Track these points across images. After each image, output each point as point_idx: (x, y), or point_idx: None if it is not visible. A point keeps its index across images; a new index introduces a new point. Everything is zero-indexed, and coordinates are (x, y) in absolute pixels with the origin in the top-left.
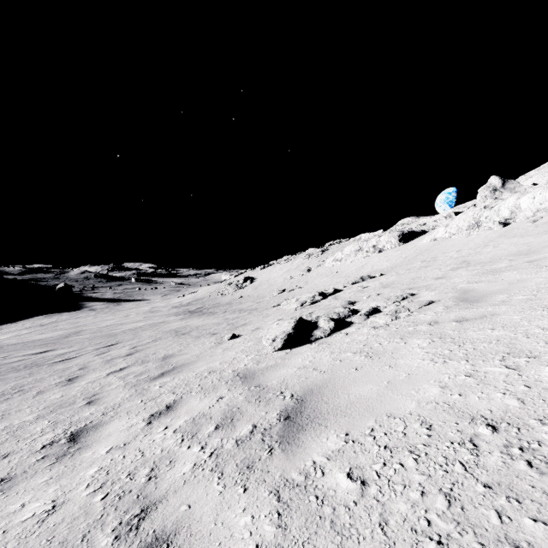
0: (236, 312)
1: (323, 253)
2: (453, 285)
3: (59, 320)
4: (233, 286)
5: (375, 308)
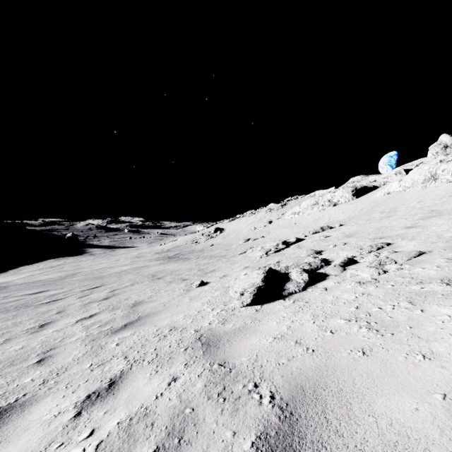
0: (207, 258)
1: (282, 208)
2: (436, 234)
3: (65, 263)
4: (205, 236)
5: (350, 259)
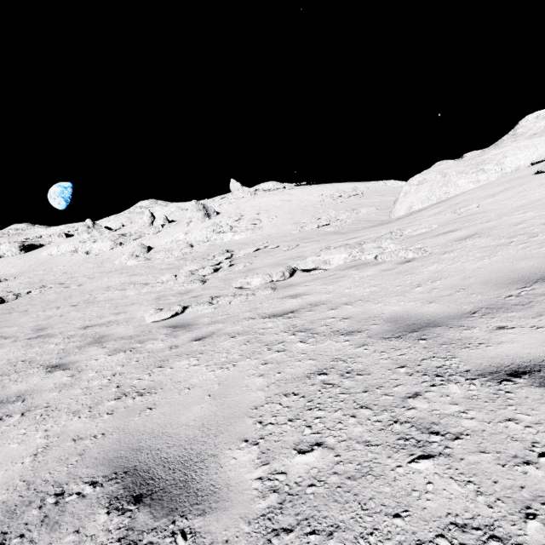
0: None
1: None
2: (60, 282)
3: None
4: None
5: (30, 291)
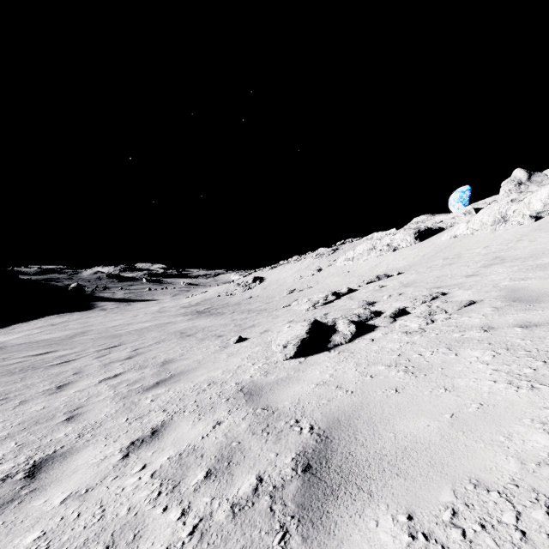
0: (245, 312)
1: (334, 253)
2: (493, 283)
3: (70, 320)
4: (242, 286)
5: (402, 309)
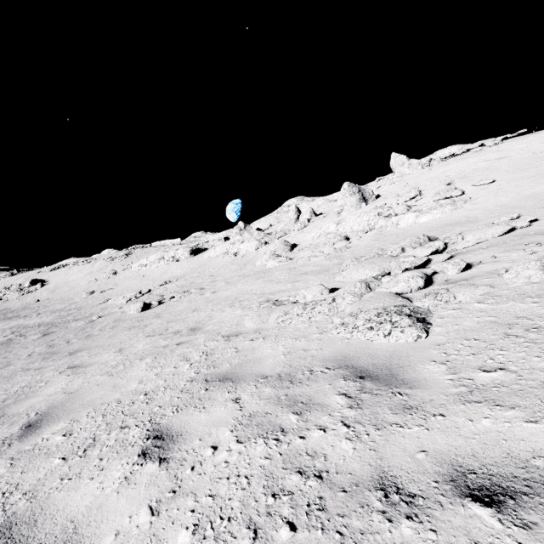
0: (58, 311)
1: (127, 257)
2: (202, 287)
3: None
4: (16, 290)
5: (173, 296)
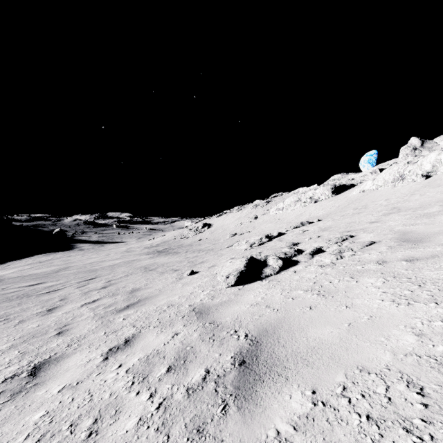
0: (196, 251)
1: (267, 204)
2: (389, 228)
3: (54, 258)
4: (193, 231)
5: (319, 248)
